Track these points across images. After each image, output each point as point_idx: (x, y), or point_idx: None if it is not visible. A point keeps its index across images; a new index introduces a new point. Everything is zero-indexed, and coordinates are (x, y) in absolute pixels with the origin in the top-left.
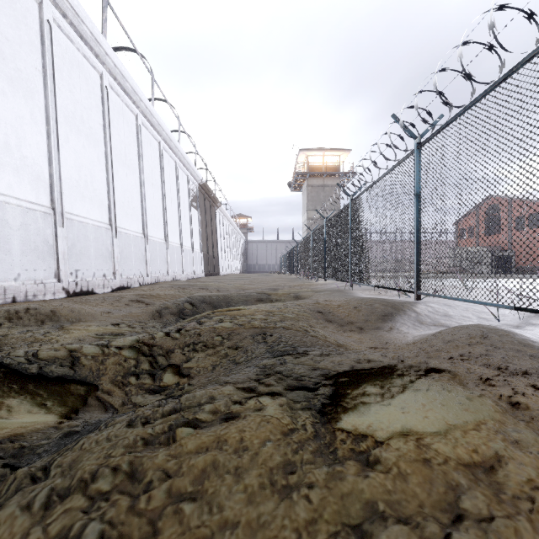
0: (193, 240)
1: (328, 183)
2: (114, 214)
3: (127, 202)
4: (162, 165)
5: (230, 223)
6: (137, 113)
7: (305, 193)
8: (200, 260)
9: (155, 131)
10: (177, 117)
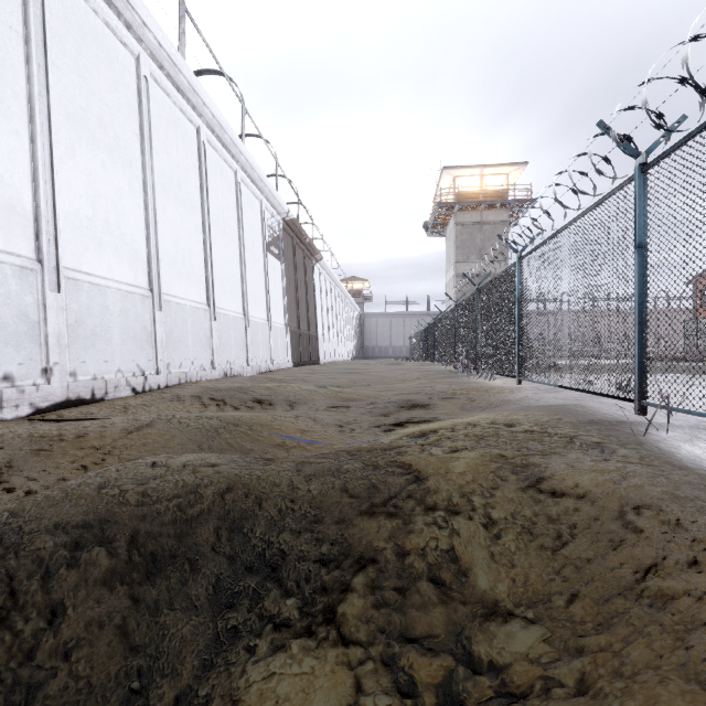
0: (270, 308)
1: (488, 218)
2: (55, 238)
3: (103, 220)
4: (202, 169)
5: (337, 287)
6: (139, 52)
7: (451, 236)
8: (285, 341)
9: (187, 104)
10: (239, 97)
